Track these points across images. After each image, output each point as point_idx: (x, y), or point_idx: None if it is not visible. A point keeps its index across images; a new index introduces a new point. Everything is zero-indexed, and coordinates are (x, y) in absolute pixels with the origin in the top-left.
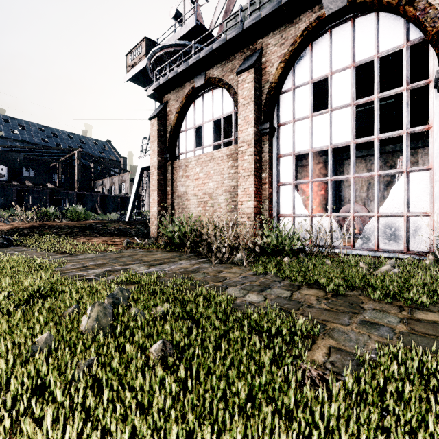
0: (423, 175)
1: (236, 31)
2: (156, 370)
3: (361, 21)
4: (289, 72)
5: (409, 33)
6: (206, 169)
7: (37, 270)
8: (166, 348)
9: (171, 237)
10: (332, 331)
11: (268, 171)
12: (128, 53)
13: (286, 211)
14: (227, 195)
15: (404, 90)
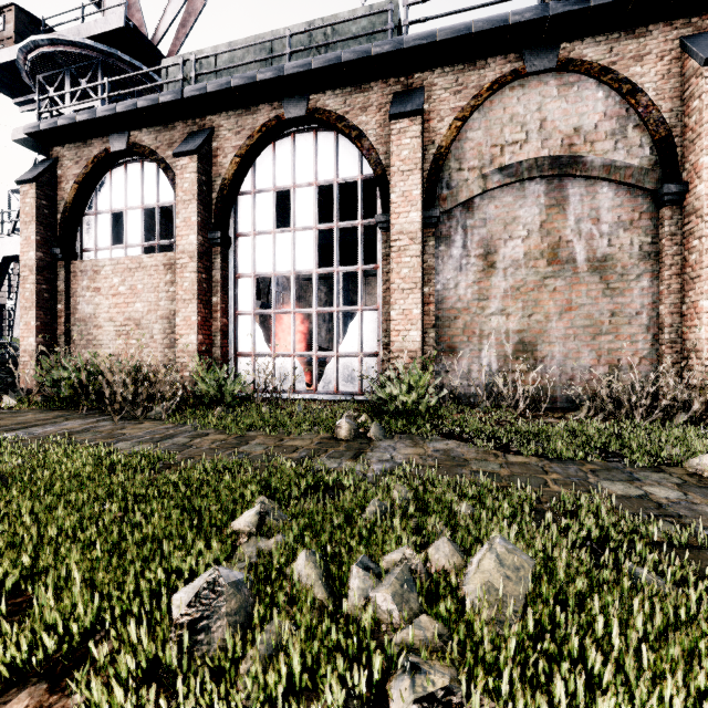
0: (373, 315)
1: (173, 96)
2: None
3: (323, 137)
4: (249, 169)
5: (362, 166)
6: (131, 281)
7: None
8: (2, 481)
9: (57, 388)
10: (195, 461)
11: (221, 295)
12: None
13: (245, 348)
14: (164, 323)
15: (359, 225)
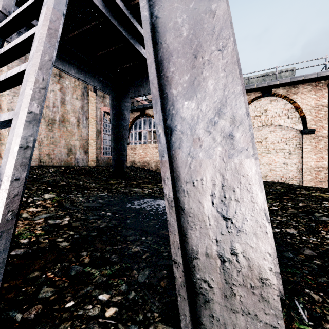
0: None
1: None
2: None
3: None
4: None
5: None
6: None
7: None
8: None
9: None
10: None
11: None
12: None
13: None
14: None
15: None
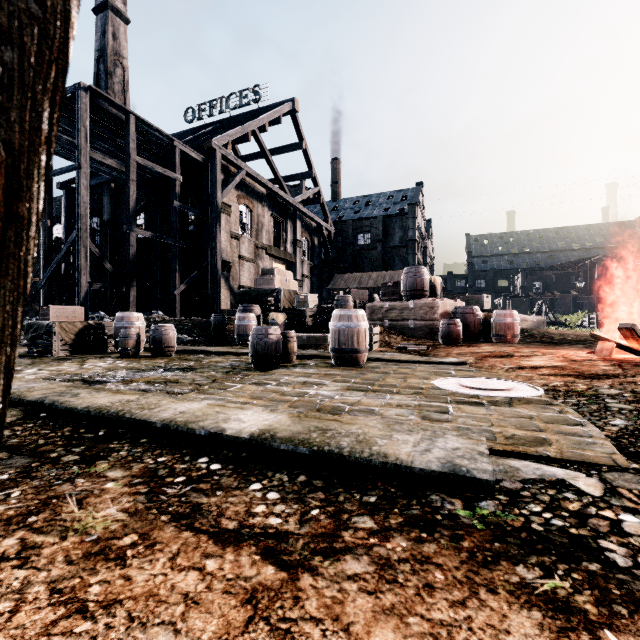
0: None
1: None
2: None
3: None
4: None
5: None
6: None
7: None
8: None
9: None
10: None
11: None
12: None
13: None
14: None
15: None
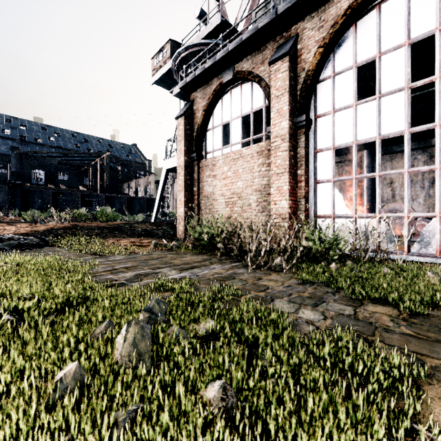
0: None
1: (268, 18)
2: (220, 436)
3: None
4: (328, 58)
5: None
6: (235, 167)
7: (69, 272)
8: (227, 396)
9: (200, 239)
10: (437, 372)
11: (304, 168)
12: (154, 57)
13: (324, 211)
14: (257, 194)
15: None
